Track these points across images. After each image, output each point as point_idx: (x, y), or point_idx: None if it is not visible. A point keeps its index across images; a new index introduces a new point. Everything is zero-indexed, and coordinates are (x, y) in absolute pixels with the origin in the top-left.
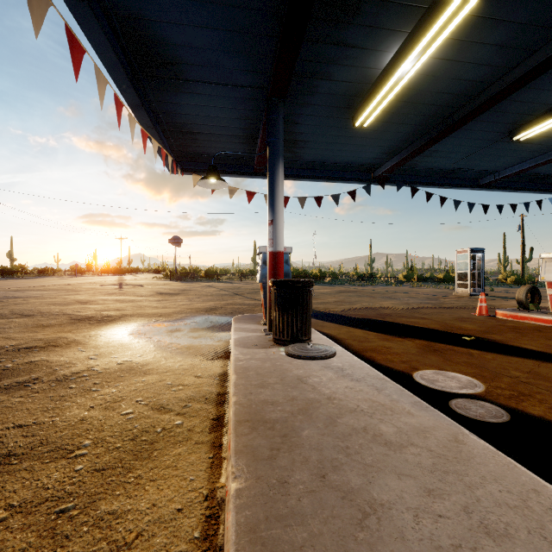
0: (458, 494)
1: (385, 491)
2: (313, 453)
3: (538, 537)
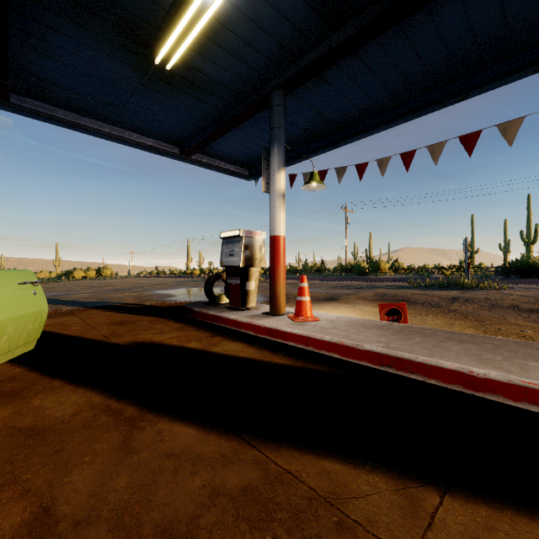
0: (457, 350)
1: (472, 346)
2: (514, 347)
3: (427, 348)
